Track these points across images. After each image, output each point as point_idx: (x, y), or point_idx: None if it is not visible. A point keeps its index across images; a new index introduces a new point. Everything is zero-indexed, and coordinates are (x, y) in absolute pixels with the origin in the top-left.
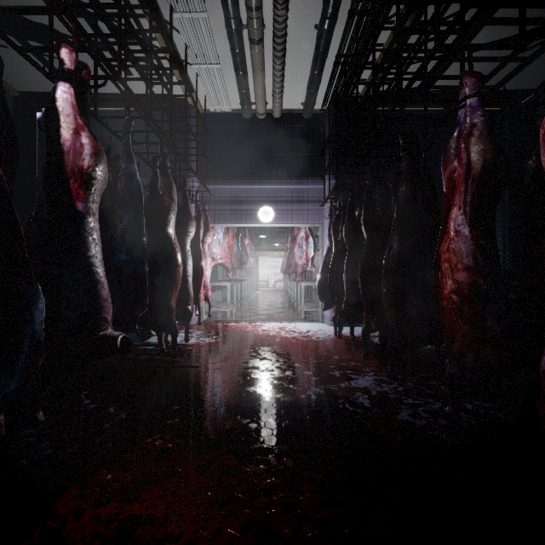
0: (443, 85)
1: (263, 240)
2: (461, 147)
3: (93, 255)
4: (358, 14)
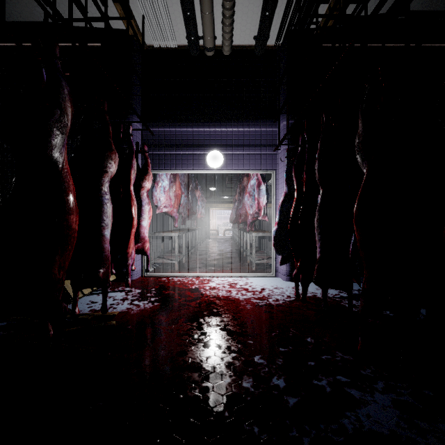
0: (415, 10)
1: (214, 193)
2: None
3: None
4: None
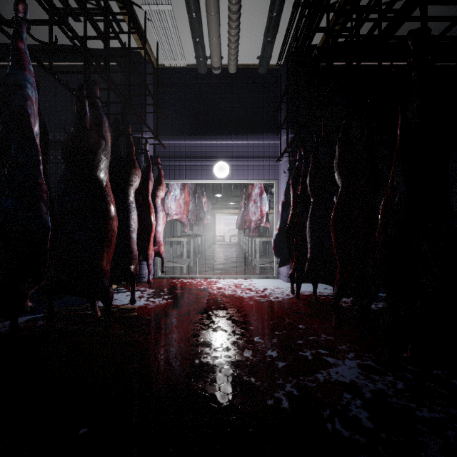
0: (403, 35)
1: (220, 199)
2: None
3: None
4: None
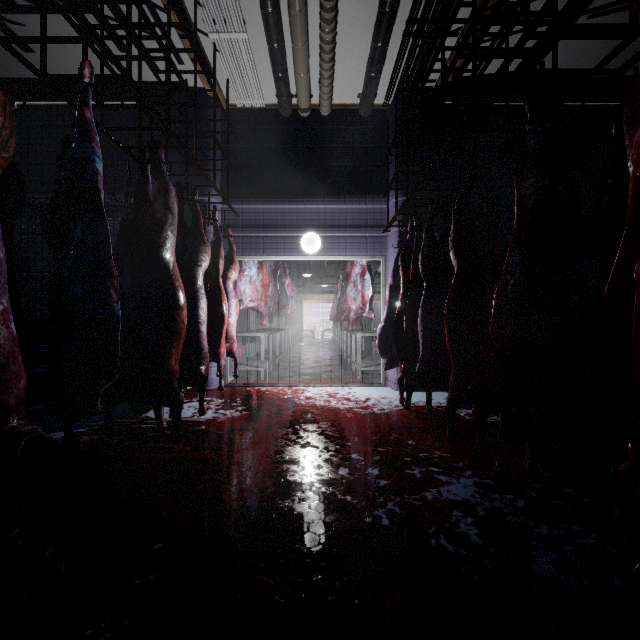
0: (548, 68)
1: (308, 280)
2: None
3: None
4: None
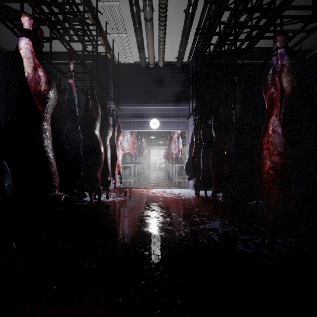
0: (260, 47)
1: (153, 139)
2: (277, 80)
3: (45, 147)
4: (209, 3)
